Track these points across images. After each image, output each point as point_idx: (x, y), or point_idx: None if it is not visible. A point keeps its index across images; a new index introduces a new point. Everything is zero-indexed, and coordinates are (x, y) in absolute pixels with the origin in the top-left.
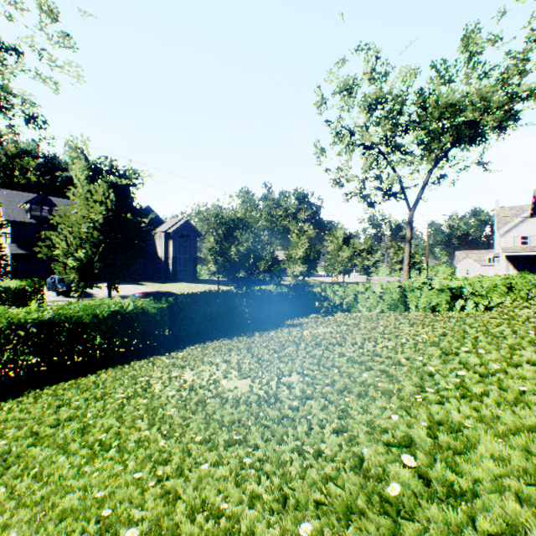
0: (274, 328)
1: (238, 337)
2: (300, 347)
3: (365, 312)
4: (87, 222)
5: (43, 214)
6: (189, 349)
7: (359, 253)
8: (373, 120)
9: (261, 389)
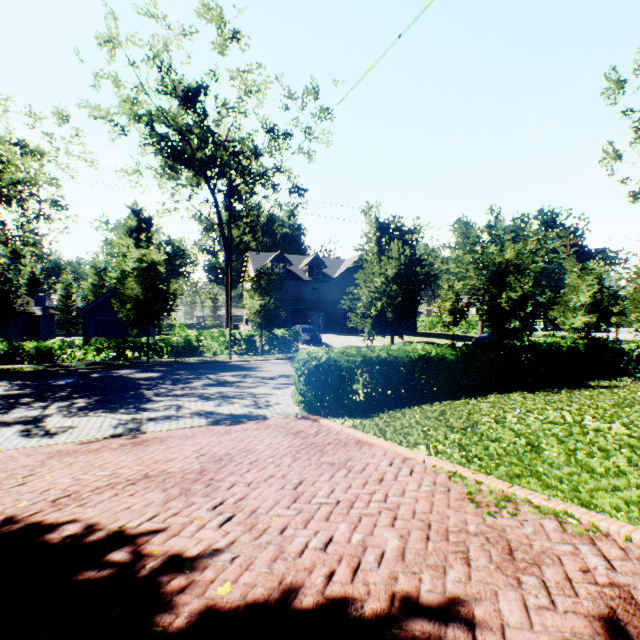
0: (579, 388)
1: (538, 392)
2: None
3: None
4: (380, 277)
5: (275, 271)
6: (493, 397)
7: None
8: None
9: None
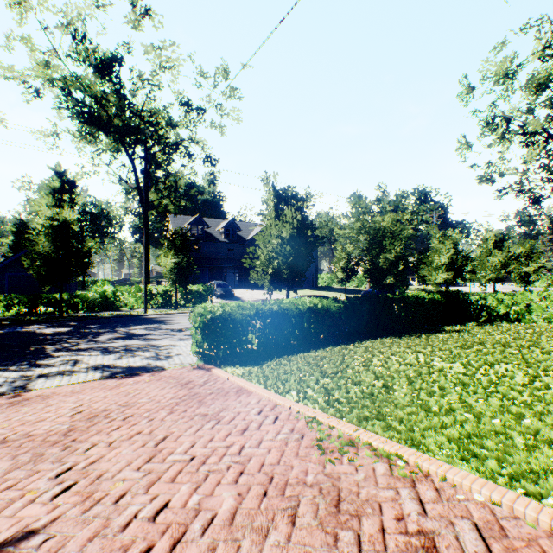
0: (436, 332)
1: (404, 336)
2: (487, 347)
3: (542, 323)
4: (277, 238)
5: (195, 232)
6: (368, 342)
7: (516, 258)
8: (544, 102)
9: (477, 370)
